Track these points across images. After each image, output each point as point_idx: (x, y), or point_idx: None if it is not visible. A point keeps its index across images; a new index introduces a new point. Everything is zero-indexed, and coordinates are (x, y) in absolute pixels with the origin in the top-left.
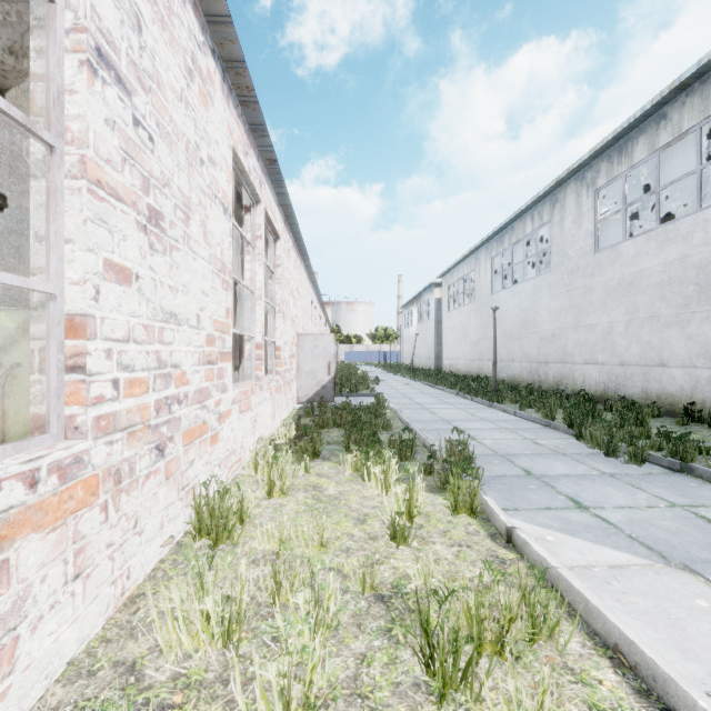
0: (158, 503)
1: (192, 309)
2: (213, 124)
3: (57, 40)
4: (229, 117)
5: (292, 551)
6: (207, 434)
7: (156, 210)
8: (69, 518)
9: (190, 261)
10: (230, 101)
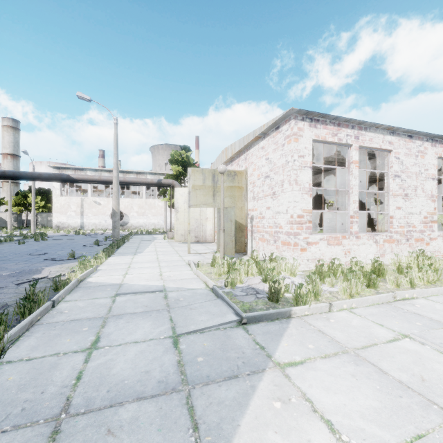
0: (406, 250)
1: (417, 210)
2: (427, 159)
3: (388, 178)
4: (435, 150)
5: (432, 259)
6: (423, 242)
7: (406, 193)
8: (390, 243)
9: (417, 199)
10: (436, 144)
